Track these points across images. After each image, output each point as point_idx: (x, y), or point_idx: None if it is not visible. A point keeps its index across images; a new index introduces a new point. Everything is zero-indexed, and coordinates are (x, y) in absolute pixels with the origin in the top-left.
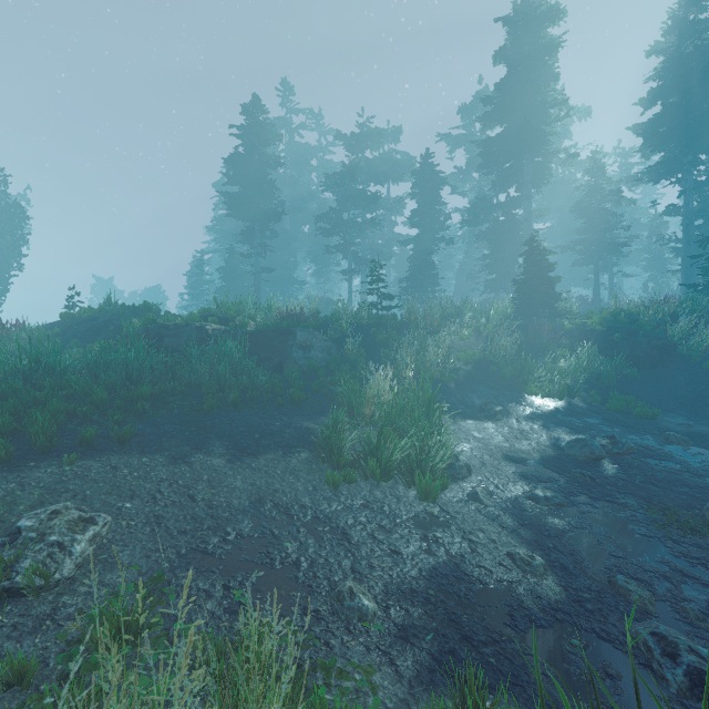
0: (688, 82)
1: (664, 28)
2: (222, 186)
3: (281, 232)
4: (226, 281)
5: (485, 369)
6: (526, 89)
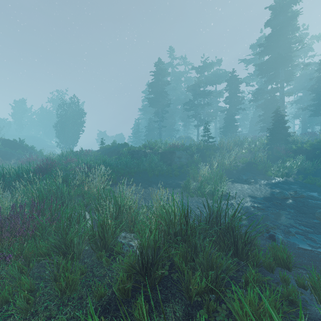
0: None
1: None
2: (145, 93)
3: (169, 109)
4: (148, 131)
5: (251, 166)
6: (280, 38)
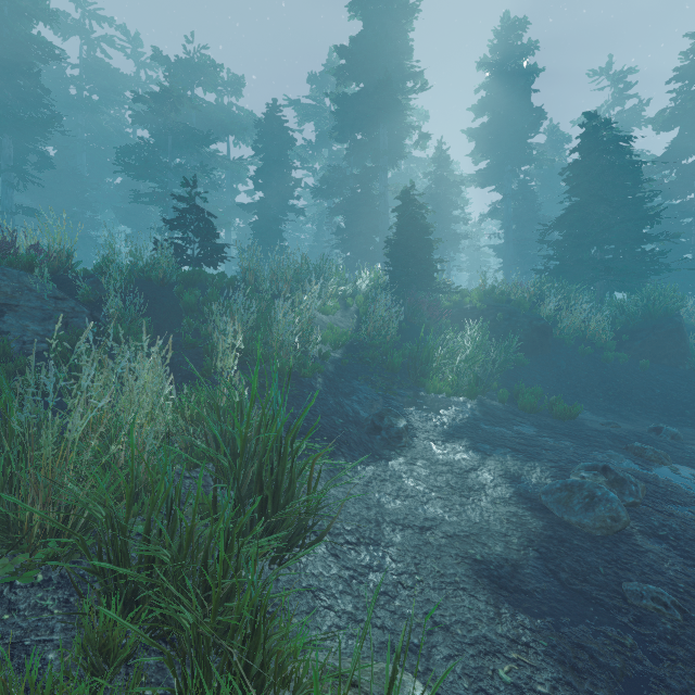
0: (510, 98)
1: (490, 46)
2: None
3: (71, 173)
4: None
5: (362, 355)
6: (385, 44)
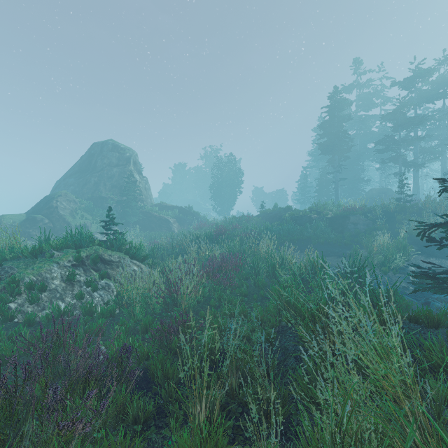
0: None
1: None
2: (316, 131)
3: (353, 151)
4: (319, 187)
5: None
6: None
